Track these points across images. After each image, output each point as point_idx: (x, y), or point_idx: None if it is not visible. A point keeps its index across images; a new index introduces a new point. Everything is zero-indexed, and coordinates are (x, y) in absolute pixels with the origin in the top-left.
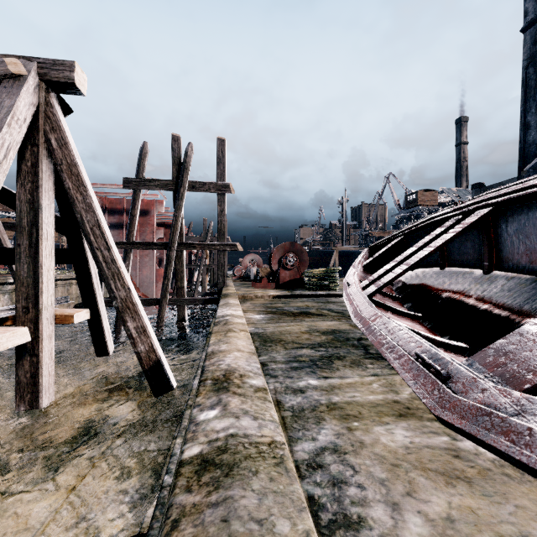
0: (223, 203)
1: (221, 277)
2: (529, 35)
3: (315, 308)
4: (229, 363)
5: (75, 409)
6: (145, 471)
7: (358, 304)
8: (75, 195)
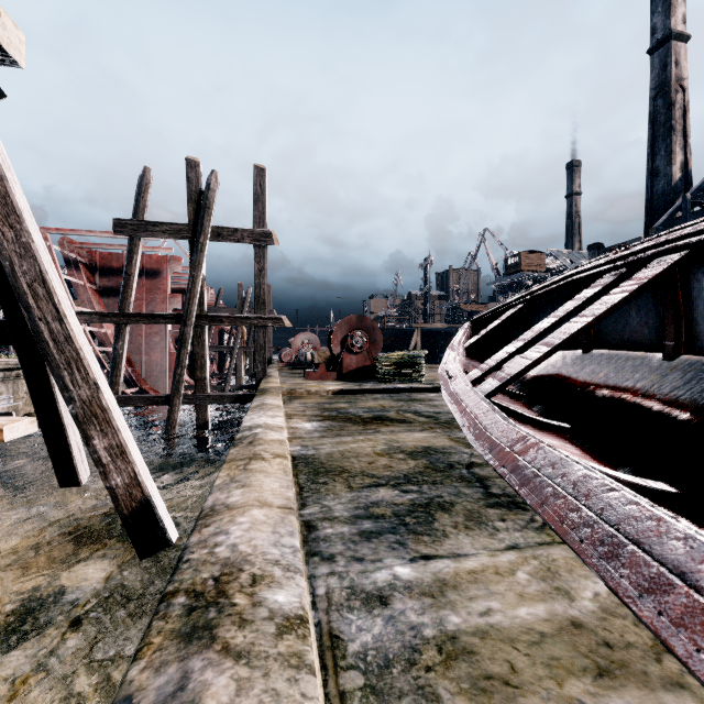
0: (263, 259)
1: (261, 364)
2: (657, 58)
3: (395, 410)
4: (236, 542)
5: (11, 578)
6: (107, 702)
7: (477, 412)
8: (1, 228)
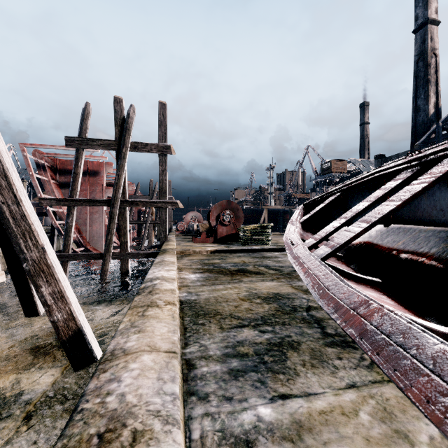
0: (164, 163)
1: (163, 232)
2: (419, 36)
3: (252, 264)
4: (124, 391)
5: None
6: None
7: (318, 274)
8: None
